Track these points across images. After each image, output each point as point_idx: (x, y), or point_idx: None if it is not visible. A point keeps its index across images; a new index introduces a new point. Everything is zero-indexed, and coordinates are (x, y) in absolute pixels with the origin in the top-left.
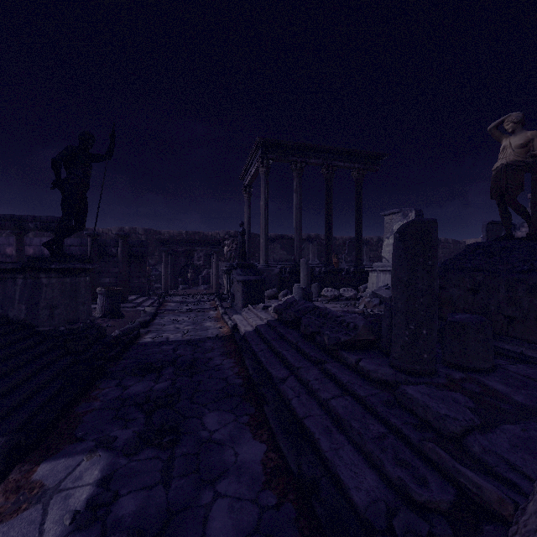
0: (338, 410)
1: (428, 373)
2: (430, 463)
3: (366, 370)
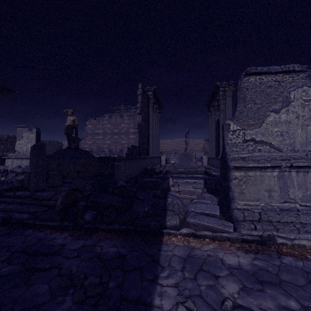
0: (10, 207)
1: (43, 190)
2: (43, 205)
3: (19, 195)
